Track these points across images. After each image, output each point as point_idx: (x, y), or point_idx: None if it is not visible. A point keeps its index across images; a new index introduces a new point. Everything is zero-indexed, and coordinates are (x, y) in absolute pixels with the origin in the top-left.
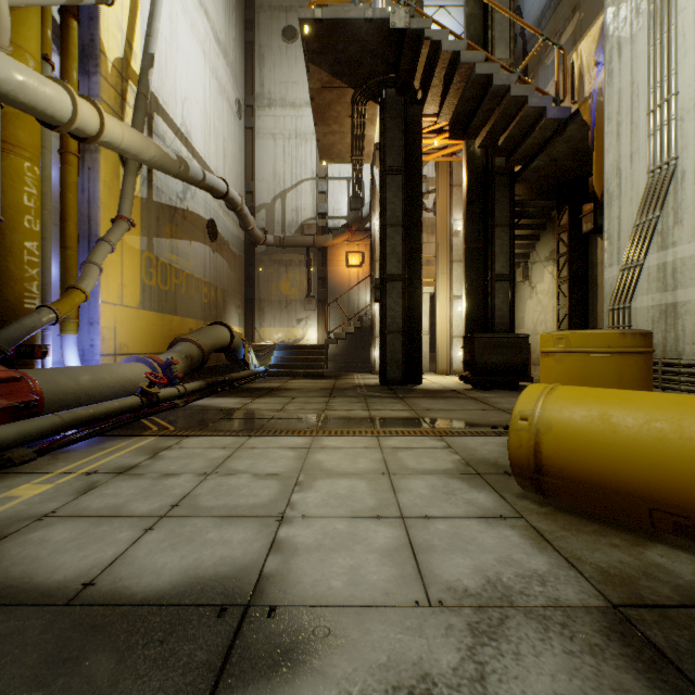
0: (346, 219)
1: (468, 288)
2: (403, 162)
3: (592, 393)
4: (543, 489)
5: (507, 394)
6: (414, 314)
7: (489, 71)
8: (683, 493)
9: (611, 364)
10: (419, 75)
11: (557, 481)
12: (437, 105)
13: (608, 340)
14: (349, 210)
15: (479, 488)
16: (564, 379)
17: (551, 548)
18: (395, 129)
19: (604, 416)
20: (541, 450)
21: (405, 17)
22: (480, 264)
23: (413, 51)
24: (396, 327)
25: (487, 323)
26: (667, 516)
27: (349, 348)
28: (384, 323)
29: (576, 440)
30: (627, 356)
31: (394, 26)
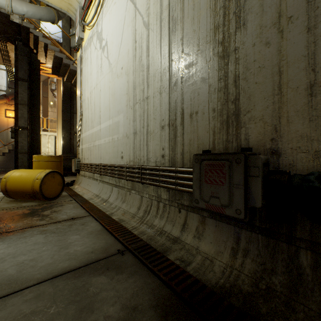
0: (6, 92)
1: (63, 136)
2: (28, 77)
3: (24, 170)
4: (11, 196)
5: (71, 177)
6: (35, 145)
7: (61, 56)
8: (29, 189)
9: (45, 164)
10: (32, 44)
11: (11, 193)
12: (44, 58)
13: (44, 158)
14: (7, 87)
15: None
16: (35, 168)
17: None
18: (24, 61)
19: (21, 175)
20: (7, 185)
21: (19, 19)
22: (69, 127)
23: (27, 33)
24: (24, 151)
25: (71, 150)
26: (28, 195)
27: (7, 160)
28: (17, 148)
29: (14, 182)
30: (49, 162)
31: (13, 20)
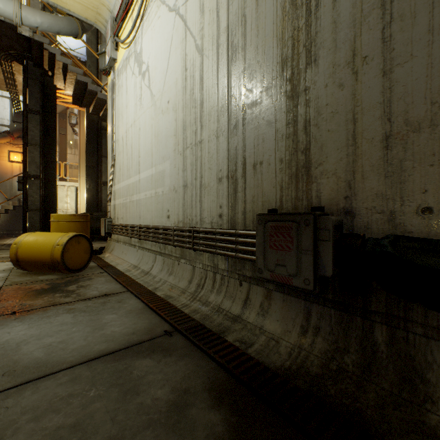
0: (9, 127)
1: (88, 187)
2: (41, 108)
3: (41, 234)
4: (23, 267)
5: (98, 243)
6: (51, 200)
7: (86, 80)
8: (47, 258)
9: (67, 225)
10: (47, 64)
11: (24, 263)
12: (63, 83)
13: (66, 217)
14: (12, 121)
15: (4, 273)
16: (53, 231)
17: (4, 281)
18: (35, 86)
19: (37, 240)
20: (18, 253)
21: (30, 31)
22: (95, 175)
23: (39, 50)
24: (36, 207)
25: (98, 207)
26: (47, 266)
27: (12, 220)
28: (26, 204)
29: (27, 248)
30: (72, 222)
31: (22, 33)
